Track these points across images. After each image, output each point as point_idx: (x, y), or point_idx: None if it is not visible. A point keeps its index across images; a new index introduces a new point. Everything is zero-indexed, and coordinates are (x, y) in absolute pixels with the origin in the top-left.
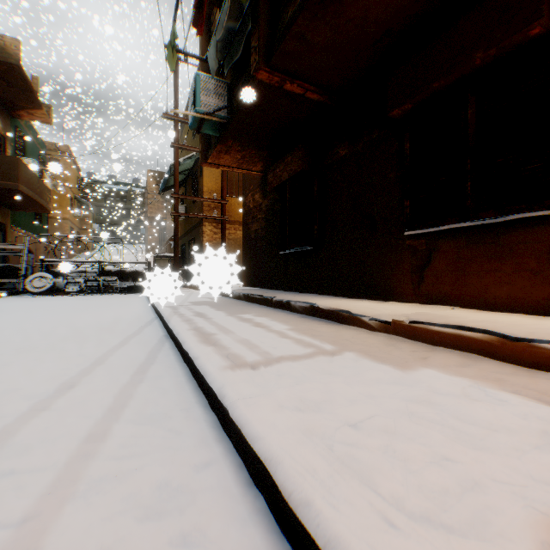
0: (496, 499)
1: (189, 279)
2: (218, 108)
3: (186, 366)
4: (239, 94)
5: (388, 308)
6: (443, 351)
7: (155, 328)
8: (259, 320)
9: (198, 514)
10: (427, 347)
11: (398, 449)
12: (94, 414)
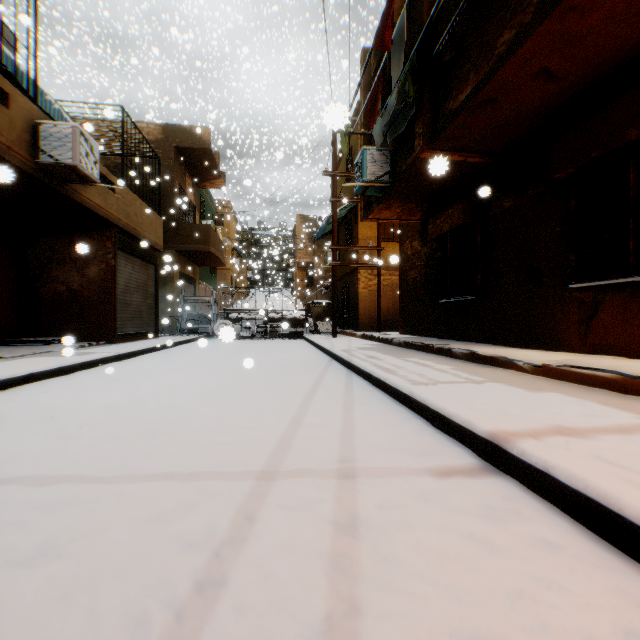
0: (538, 421)
1: (342, 326)
2: (382, 175)
3: (375, 387)
4: (401, 161)
5: (546, 355)
6: (578, 386)
7: (337, 366)
8: (424, 362)
9: (409, 428)
10: (566, 384)
11: (503, 410)
12: (338, 401)
